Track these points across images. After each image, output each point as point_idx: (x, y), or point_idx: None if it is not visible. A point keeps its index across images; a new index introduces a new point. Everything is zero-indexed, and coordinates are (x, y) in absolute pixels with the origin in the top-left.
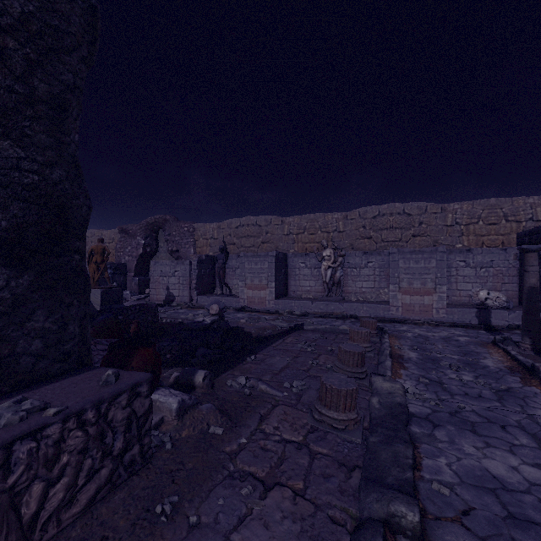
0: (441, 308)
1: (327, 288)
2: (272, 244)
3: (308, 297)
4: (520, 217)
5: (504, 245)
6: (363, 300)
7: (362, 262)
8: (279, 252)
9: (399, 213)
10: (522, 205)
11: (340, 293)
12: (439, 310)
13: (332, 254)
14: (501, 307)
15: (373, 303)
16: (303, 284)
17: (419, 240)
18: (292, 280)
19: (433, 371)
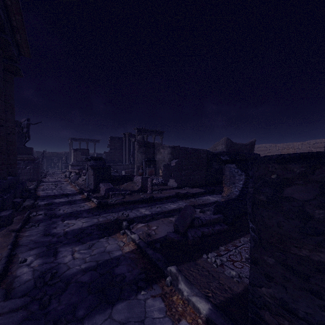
0: None
1: None
2: (271, 153)
3: None
4: None
5: None
6: None
7: None
8: None
9: (324, 142)
10: None
11: None
12: None
13: None
14: None
15: None
16: None
17: None
18: None
19: None
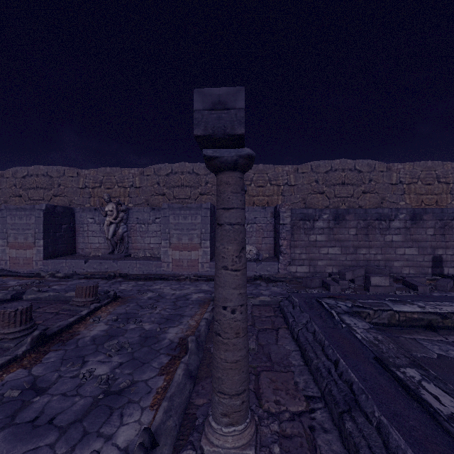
0: (206, 263)
1: (111, 245)
2: (66, 198)
3: (95, 255)
4: (279, 182)
5: (268, 205)
6: (148, 256)
7: (150, 218)
8: (56, 205)
9: (189, 172)
10: (281, 172)
11: (124, 250)
12: (204, 264)
13: (114, 208)
14: (253, 259)
15: (152, 259)
16: (92, 241)
17: (206, 198)
18: (80, 236)
19: (68, 364)
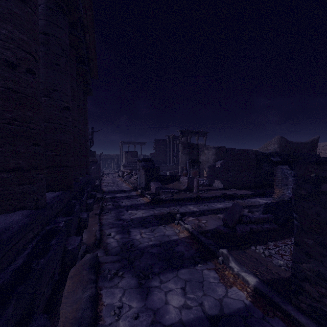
0: None
1: None
2: None
3: None
4: None
5: None
6: None
7: None
8: None
9: None
10: None
11: None
12: None
13: None
14: None
15: None
16: None
17: None
18: None
19: None
